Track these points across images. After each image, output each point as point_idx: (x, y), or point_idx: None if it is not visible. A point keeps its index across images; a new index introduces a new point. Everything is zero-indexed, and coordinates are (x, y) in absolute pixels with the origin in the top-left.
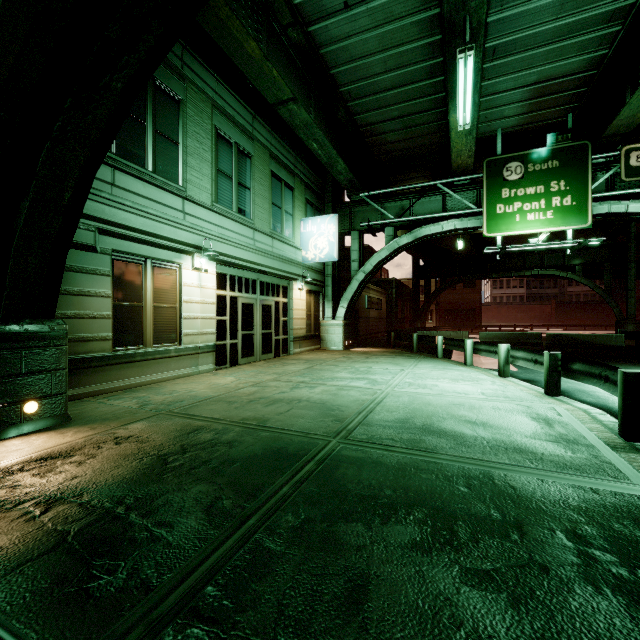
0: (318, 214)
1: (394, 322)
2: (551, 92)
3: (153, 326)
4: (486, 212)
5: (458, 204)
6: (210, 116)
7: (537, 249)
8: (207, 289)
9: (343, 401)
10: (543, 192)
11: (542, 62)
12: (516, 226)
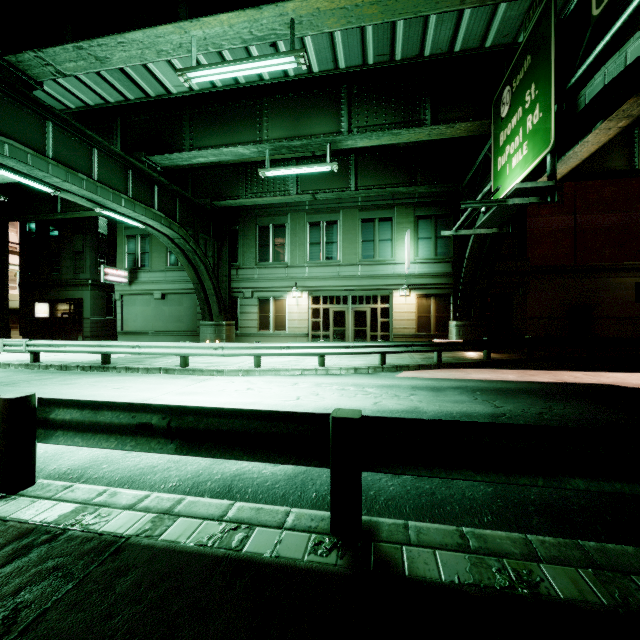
0: (444, 220)
1: None
2: None
3: (275, 323)
4: (493, 174)
5: None
6: (304, 220)
7: (499, 215)
8: (302, 306)
9: None
10: (521, 116)
11: None
12: (506, 182)
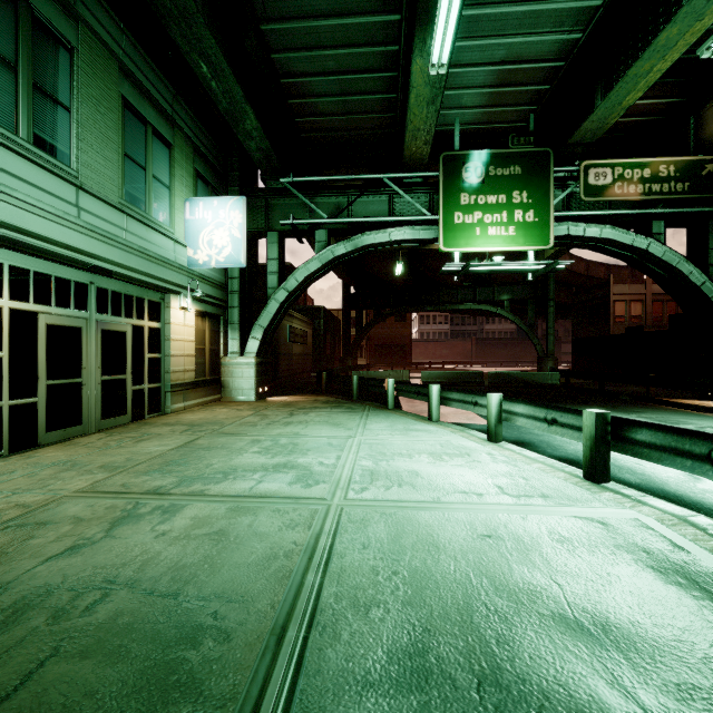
0: None
1: (322, 359)
2: (515, 82)
3: None
4: (443, 220)
5: (408, 209)
6: None
7: (500, 270)
8: None
9: (237, 567)
10: (505, 203)
11: (515, 30)
12: (476, 241)
